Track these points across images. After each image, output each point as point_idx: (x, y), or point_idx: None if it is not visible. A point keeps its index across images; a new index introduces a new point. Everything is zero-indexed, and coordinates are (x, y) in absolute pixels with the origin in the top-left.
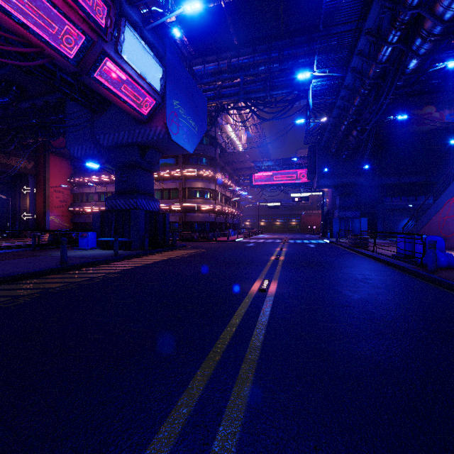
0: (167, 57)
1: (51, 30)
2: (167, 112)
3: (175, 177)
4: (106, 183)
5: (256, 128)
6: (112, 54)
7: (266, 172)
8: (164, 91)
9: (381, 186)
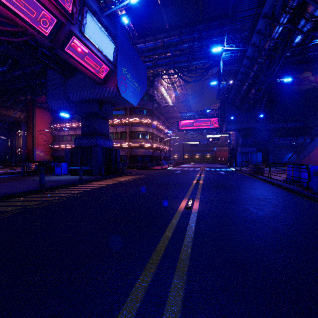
0: (117, 36)
1: (32, 15)
2: (118, 76)
3: (124, 124)
4: (75, 128)
5: (182, 88)
6: (77, 34)
7: (189, 120)
8: (116, 61)
9: (272, 129)
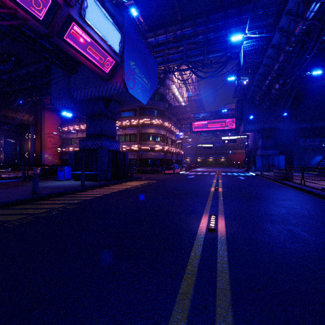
0: (124, 26)
1: None
2: (125, 70)
3: (134, 125)
4: (84, 130)
5: (194, 88)
6: (77, 19)
7: (202, 121)
8: (123, 54)
9: (296, 130)
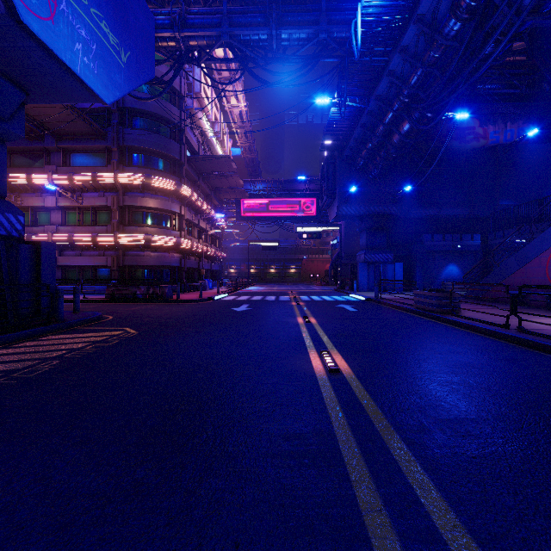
0: None
1: None
2: None
3: (105, 187)
4: None
5: (245, 135)
6: None
7: (259, 199)
8: None
9: (418, 219)
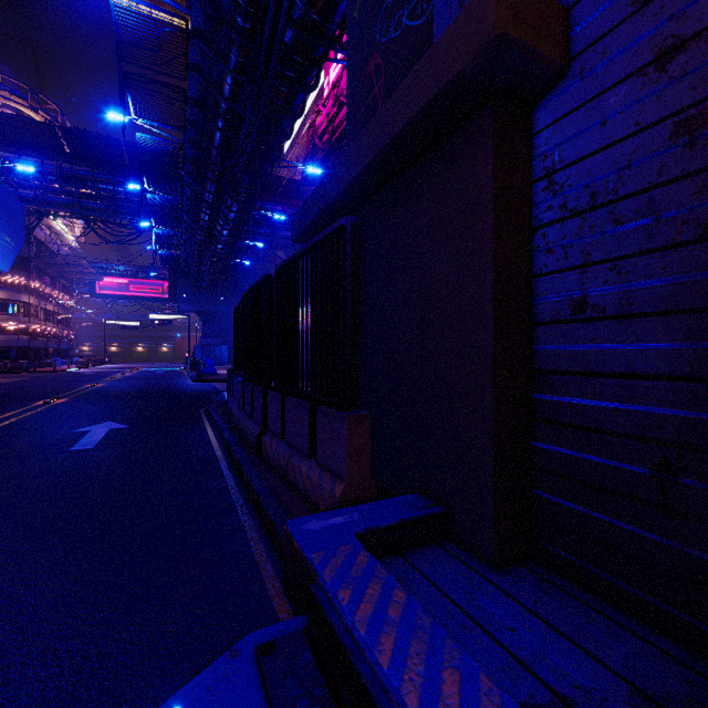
0: None
1: None
2: None
3: None
4: None
5: None
6: None
7: (118, 278)
8: None
9: None
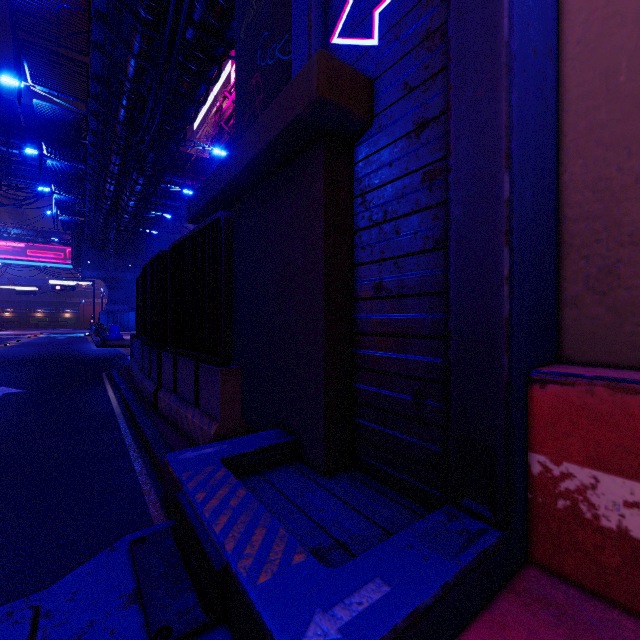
0: None
1: None
2: None
3: None
4: None
5: None
6: None
7: (13, 242)
8: None
9: None
